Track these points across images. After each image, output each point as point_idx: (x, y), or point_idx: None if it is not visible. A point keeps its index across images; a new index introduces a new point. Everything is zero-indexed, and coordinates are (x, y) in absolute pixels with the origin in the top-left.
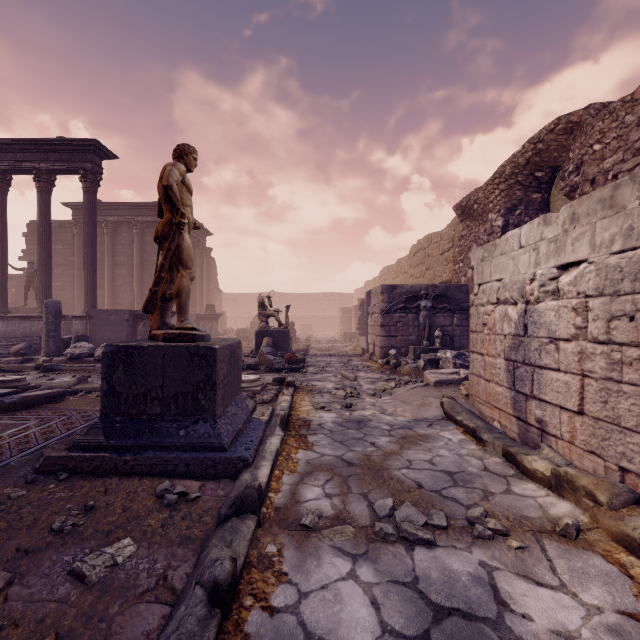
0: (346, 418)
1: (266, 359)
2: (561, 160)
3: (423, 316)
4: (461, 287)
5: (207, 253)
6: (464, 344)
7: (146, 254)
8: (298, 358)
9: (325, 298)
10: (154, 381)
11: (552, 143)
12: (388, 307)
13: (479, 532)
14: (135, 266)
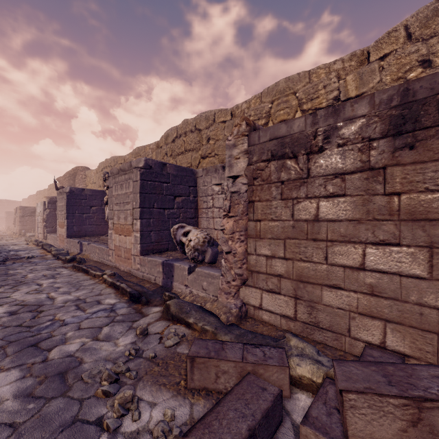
0: None
1: None
2: None
3: None
4: None
5: None
6: None
7: None
8: None
9: None
10: None
11: (77, 172)
12: (23, 215)
13: (12, 245)
14: None
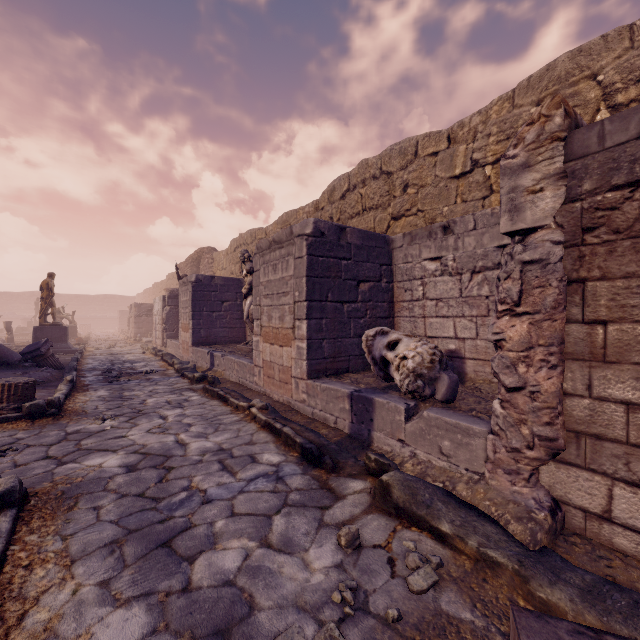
0: (107, 350)
1: None
2: None
3: None
4: None
5: None
6: None
7: None
8: (84, 341)
9: (106, 300)
10: (49, 335)
11: (202, 255)
12: (138, 314)
13: (127, 353)
14: None
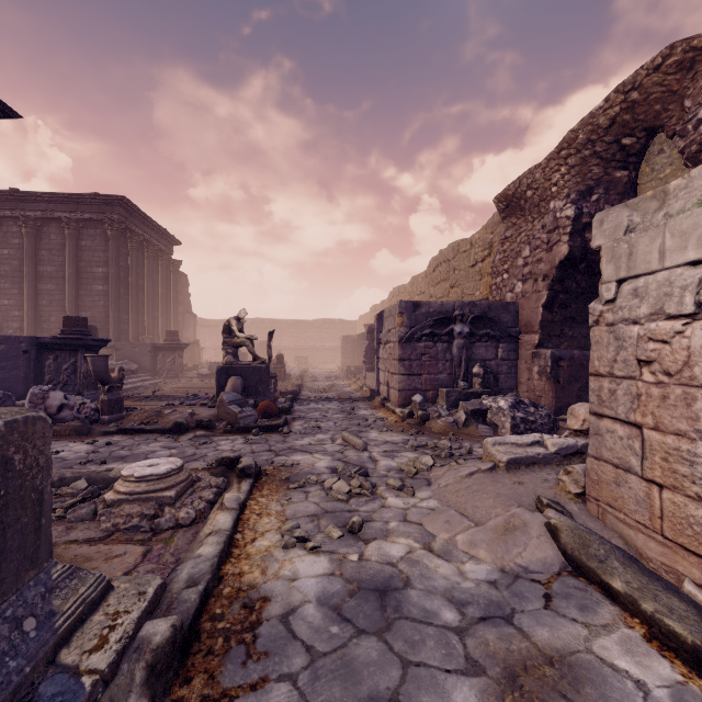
0: (351, 576)
1: (228, 411)
2: (666, 116)
3: (458, 346)
4: (508, 306)
5: (175, 267)
6: (512, 385)
7: (83, 263)
8: (280, 407)
9: (325, 326)
10: None
11: (655, 89)
12: (409, 333)
13: None
14: (67, 279)
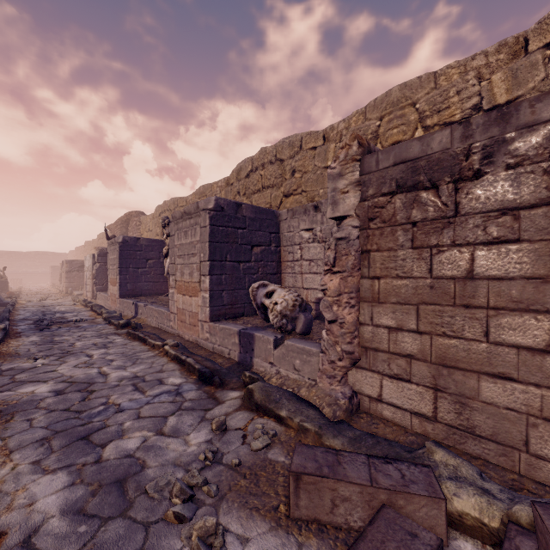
0: (38, 303)
1: None
2: None
3: None
4: None
5: None
6: None
7: None
8: (15, 294)
9: (38, 256)
10: None
11: (131, 218)
12: (70, 270)
13: (58, 305)
14: None
